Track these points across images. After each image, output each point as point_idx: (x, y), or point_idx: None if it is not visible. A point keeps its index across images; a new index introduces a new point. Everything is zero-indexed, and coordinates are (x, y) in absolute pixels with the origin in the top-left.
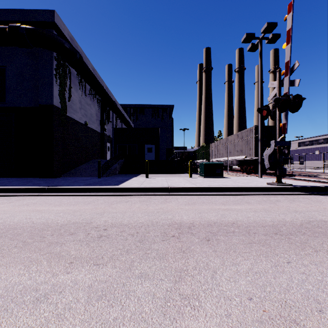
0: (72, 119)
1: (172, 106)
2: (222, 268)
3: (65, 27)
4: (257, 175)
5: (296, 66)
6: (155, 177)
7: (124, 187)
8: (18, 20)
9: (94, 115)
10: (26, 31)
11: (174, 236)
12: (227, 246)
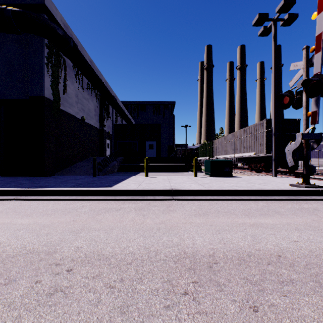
0: (67, 113)
1: (173, 102)
2: None
3: (58, 12)
4: (268, 173)
5: None
6: (155, 176)
7: (118, 189)
8: (5, 3)
9: (92, 110)
10: (12, 13)
11: (187, 293)
12: None
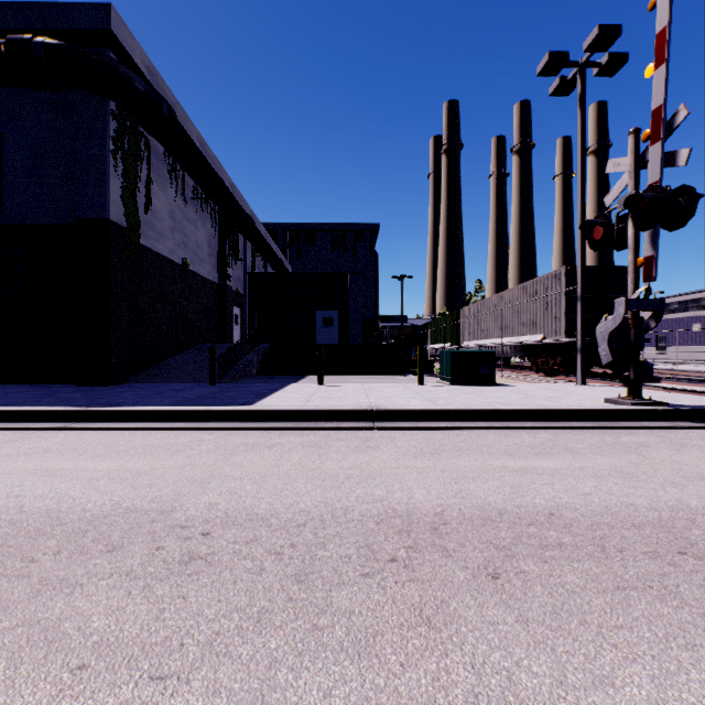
0: (154, 252)
1: (376, 226)
2: (563, 702)
3: (137, 44)
4: (570, 378)
5: (681, 117)
6: (338, 384)
7: (267, 409)
8: (29, 27)
9: (204, 244)
10: (45, 50)
11: (395, 560)
12: (555, 601)
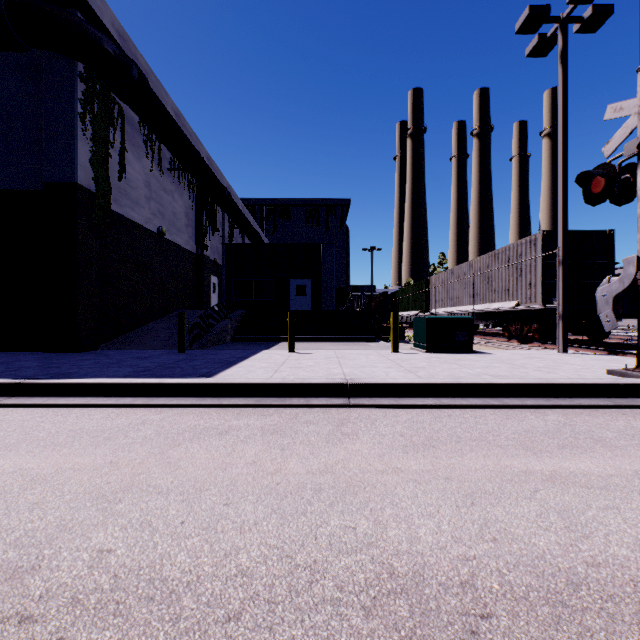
0: (128, 220)
1: (347, 201)
2: None
3: (106, 6)
4: (547, 345)
5: None
6: (310, 351)
7: (227, 382)
8: None
9: (181, 215)
10: (7, 5)
11: None
12: None
